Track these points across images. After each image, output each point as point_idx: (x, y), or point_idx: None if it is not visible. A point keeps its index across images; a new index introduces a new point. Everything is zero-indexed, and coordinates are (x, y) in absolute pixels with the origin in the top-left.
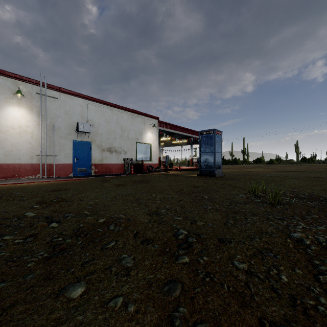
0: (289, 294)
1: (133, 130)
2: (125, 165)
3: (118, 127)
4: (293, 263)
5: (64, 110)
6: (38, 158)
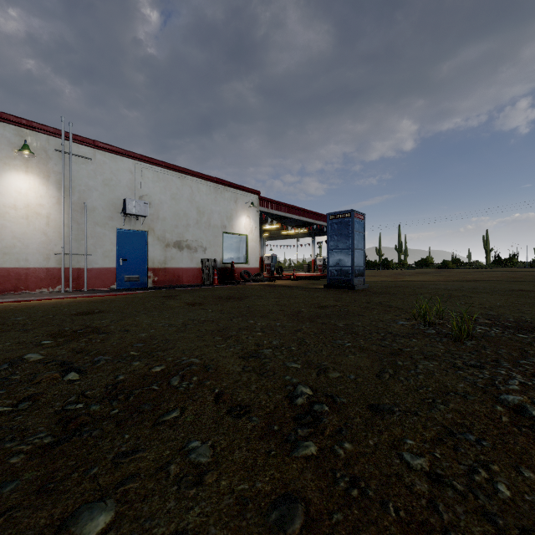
0: (521, 527)
1: (217, 211)
2: (205, 271)
3: (192, 208)
4: (515, 457)
5: (102, 179)
6: (57, 259)
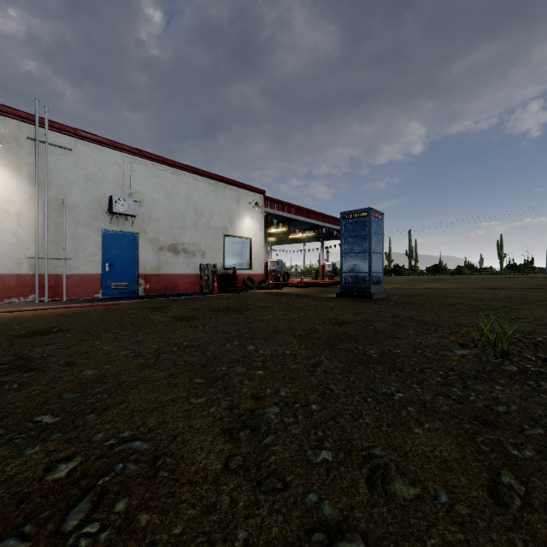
0: None
1: (217, 212)
2: (203, 277)
3: (189, 208)
4: None
5: (85, 173)
6: (31, 264)
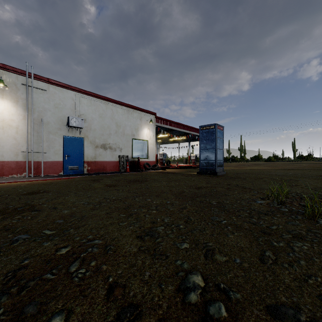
0: None
1: (128, 125)
2: (121, 163)
3: (113, 123)
4: None
5: (54, 103)
6: (23, 155)
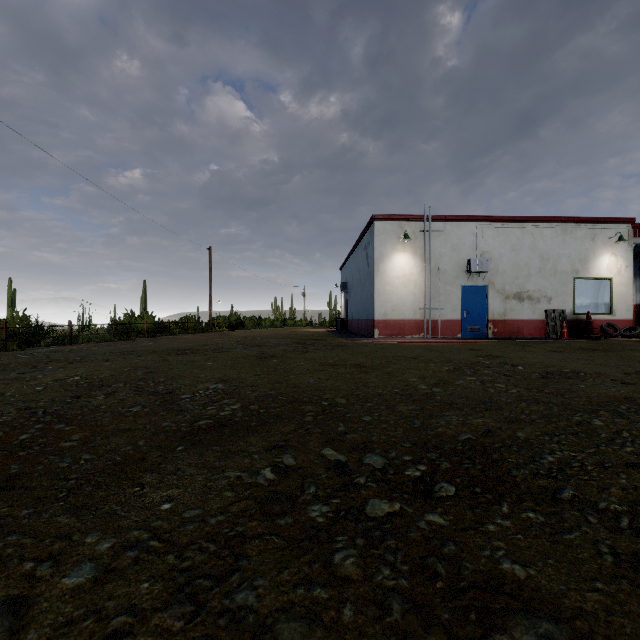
0: None
1: (565, 255)
2: (549, 323)
3: (533, 256)
4: None
5: (450, 245)
6: (421, 313)
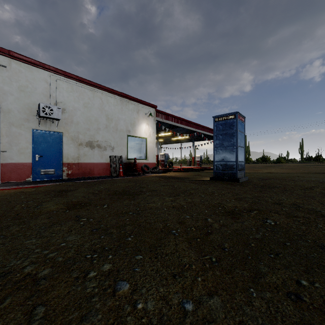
0: None
1: (122, 119)
2: (112, 165)
3: (102, 115)
4: None
5: (18, 85)
6: None
